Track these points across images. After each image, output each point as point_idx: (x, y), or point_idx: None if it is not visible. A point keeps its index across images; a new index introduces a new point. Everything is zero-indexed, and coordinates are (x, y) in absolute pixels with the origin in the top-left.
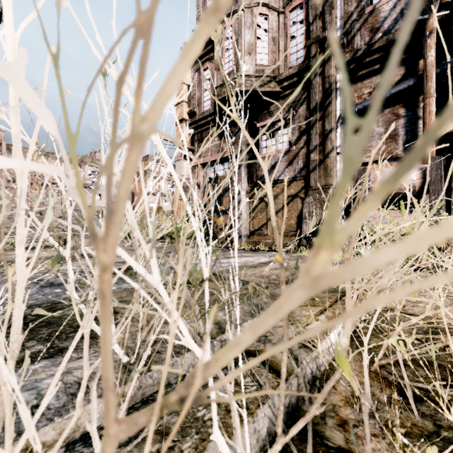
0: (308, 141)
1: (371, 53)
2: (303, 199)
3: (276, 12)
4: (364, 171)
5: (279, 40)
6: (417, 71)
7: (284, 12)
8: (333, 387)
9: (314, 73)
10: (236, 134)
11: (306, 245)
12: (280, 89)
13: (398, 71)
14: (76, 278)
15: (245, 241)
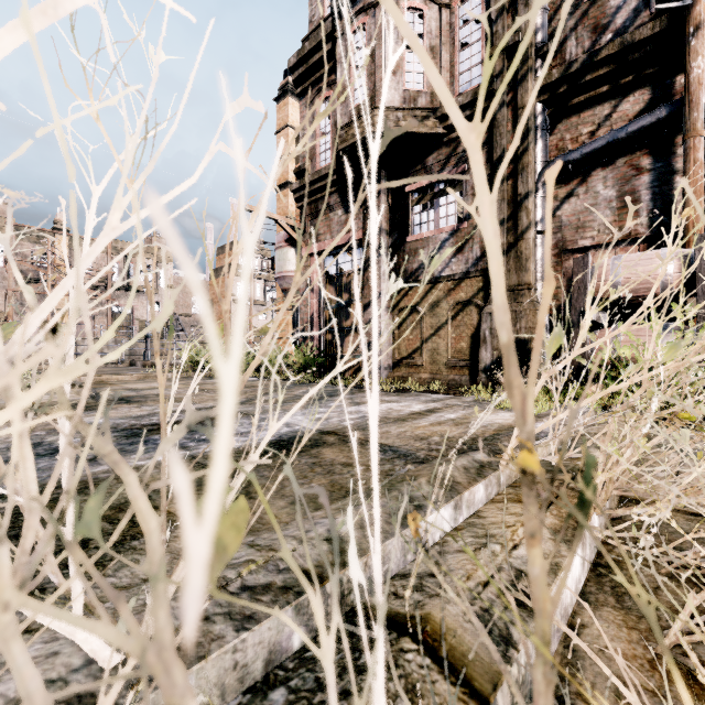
0: None
1: (595, 66)
2: (480, 307)
3: (436, 5)
4: (584, 261)
5: (442, 51)
6: (673, 95)
7: (449, 5)
8: (583, 701)
9: (499, 103)
10: None
11: (487, 382)
12: (443, 130)
13: (640, 96)
14: None
15: (387, 376)
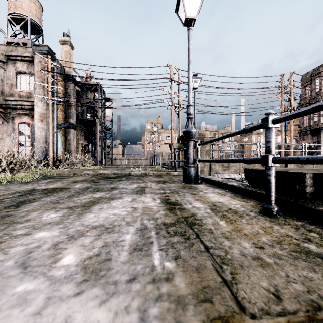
0: None
1: None
2: None
3: None
4: None
5: None
6: None
7: None
8: None
9: None
10: (319, 136)
11: None
12: None
13: None
14: None
15: None
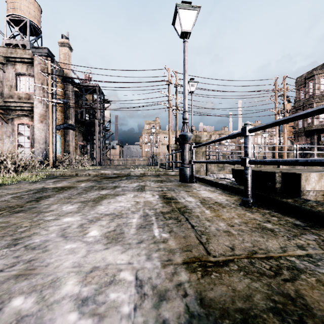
0: None
1: None
2: None
3: None
4: None
5: None
6: None
7: None
8: None
9: None
10: (312, 137)
11: None
12: None
13: None
14: None
15: None
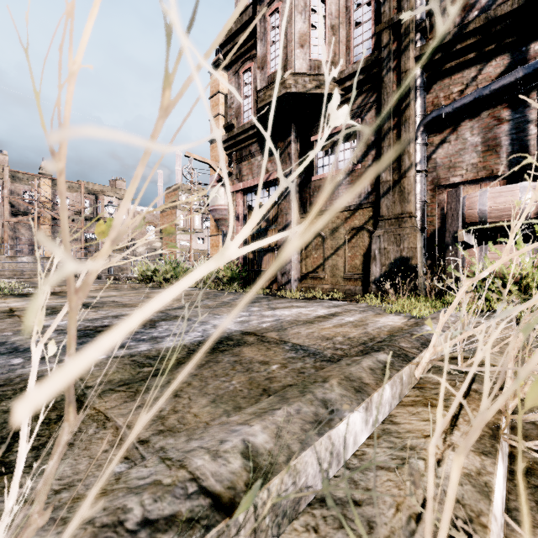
0: (377, 158)
1: (464, 37)
2: (371, 232)
3: None
4: (456, 193)
5: (340, 28)
6: (528, 59)
7: None
8: None
9: (386, 68)
10: (285, 150)
11: (376, 291)
12: (341, 91)
13: (501, 61)
14: (55, 339)
15: (296, 287)
